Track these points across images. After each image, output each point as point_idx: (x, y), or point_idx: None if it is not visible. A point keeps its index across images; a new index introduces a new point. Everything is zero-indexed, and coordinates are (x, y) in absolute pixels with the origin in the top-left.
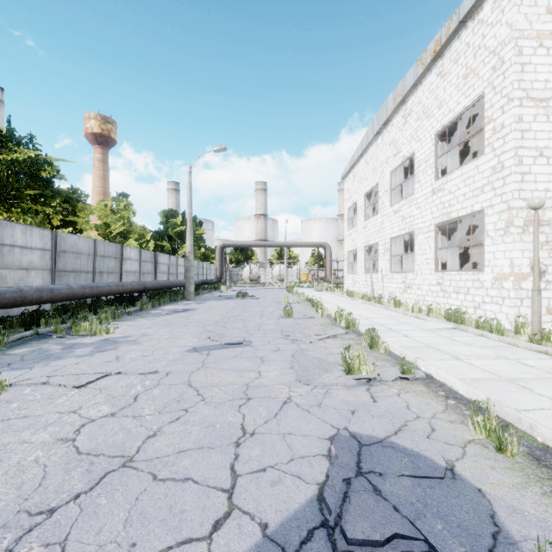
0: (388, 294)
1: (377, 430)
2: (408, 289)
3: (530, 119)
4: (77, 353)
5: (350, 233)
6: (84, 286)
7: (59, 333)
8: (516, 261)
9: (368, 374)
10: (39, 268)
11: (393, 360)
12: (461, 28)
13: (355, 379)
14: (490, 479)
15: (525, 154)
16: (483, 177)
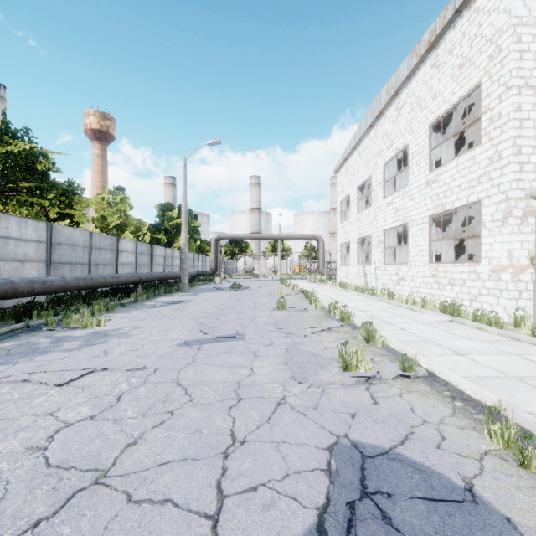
0: (381, 286)
1: (381, 439)
2: (401, 281)
3: (529, 108)
4: (65, 347)
5: (343, 225)
6: (77, 278)
7: (50, 325)
8: (514, 253)
9: (367, 372)
10: (34, 260)
11: (392, 355)
12: (456, 18)
13: (353, 377)
14: (517, 504)
15: (524, 144)
16: (479, 167)
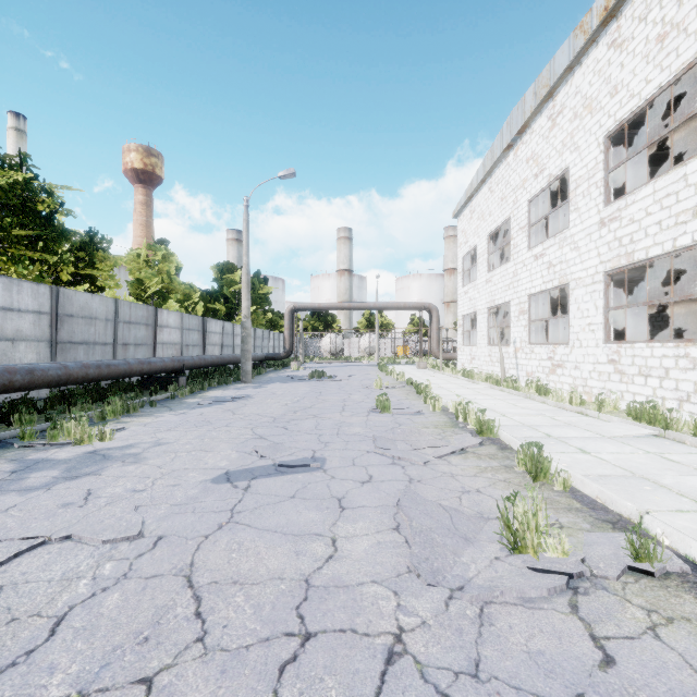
0: (525, 375)
1: None
2: (558, 368)
3: None
4: (28, 481)
5: (466, 290)
6: (86, 365)
7: (29, 439)
8: None
9: (559, 557)
10: (31, 339)
11: (588, 510)
12: None
13: (534, 570)
14: None
15: None
16: (696, 192)
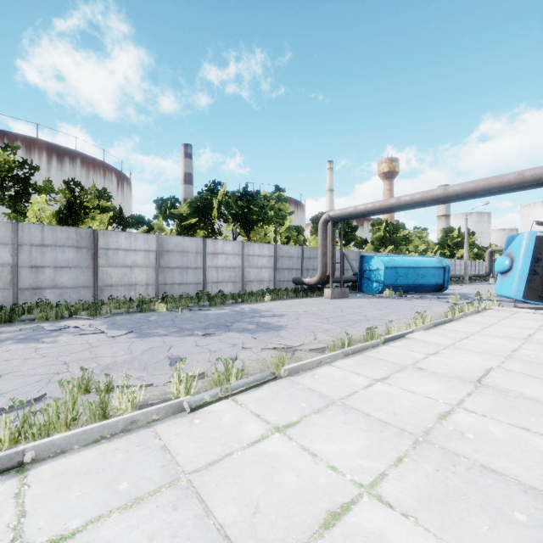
0: None
1: None
2: None
3: None
4: None
5: None
6: None
7: None
8: None
9: None
10: None
11: None
12: None
13: None
14: None
15: None
16: None
